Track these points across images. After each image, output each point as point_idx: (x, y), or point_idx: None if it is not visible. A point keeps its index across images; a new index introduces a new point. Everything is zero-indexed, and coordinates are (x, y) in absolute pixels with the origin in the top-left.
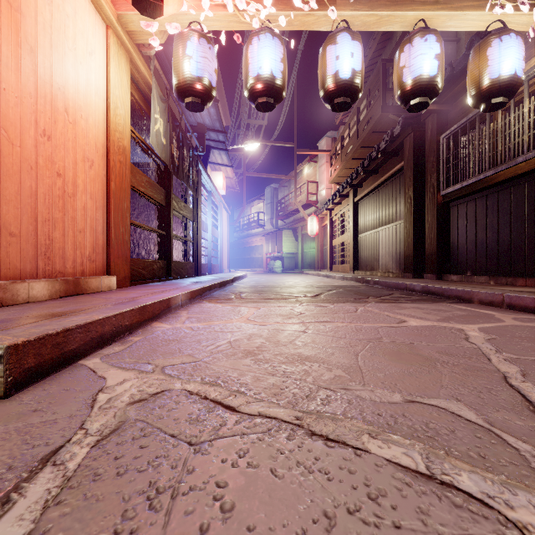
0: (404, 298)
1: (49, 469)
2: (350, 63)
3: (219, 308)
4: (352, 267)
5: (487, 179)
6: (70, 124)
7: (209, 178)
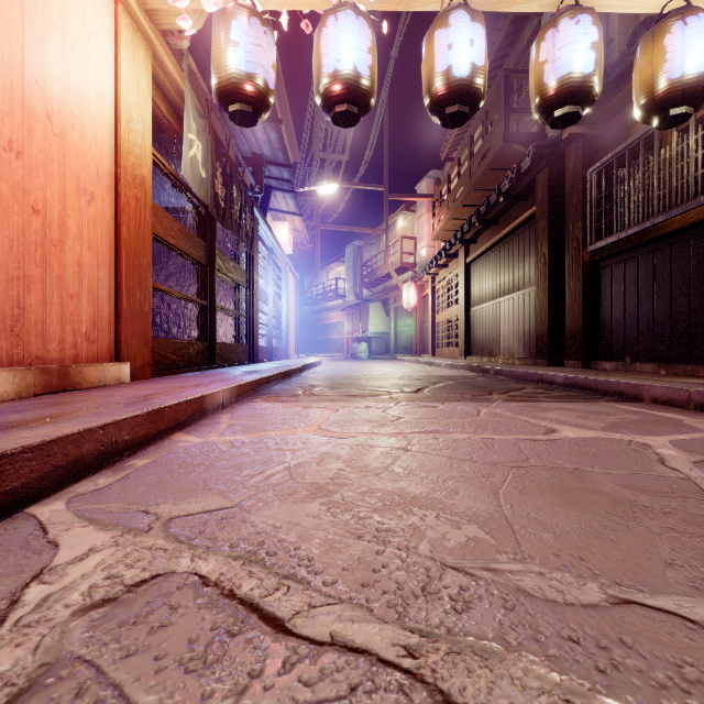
0: (541, 393)
1: None
2: (469, 54)
3: (278, 409)
4: (463, 352)
5: (656, 227)
6: (55, 136)
7: (269, 230)
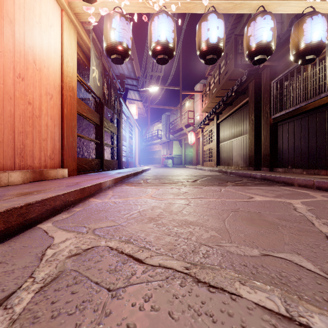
0: (249, 182)
1: (0, 312)
2: (216, 33)
3: (133, 189)
4: (216, 164)
5: (302, 108)
6: (37, 70)
7: (127, 108)
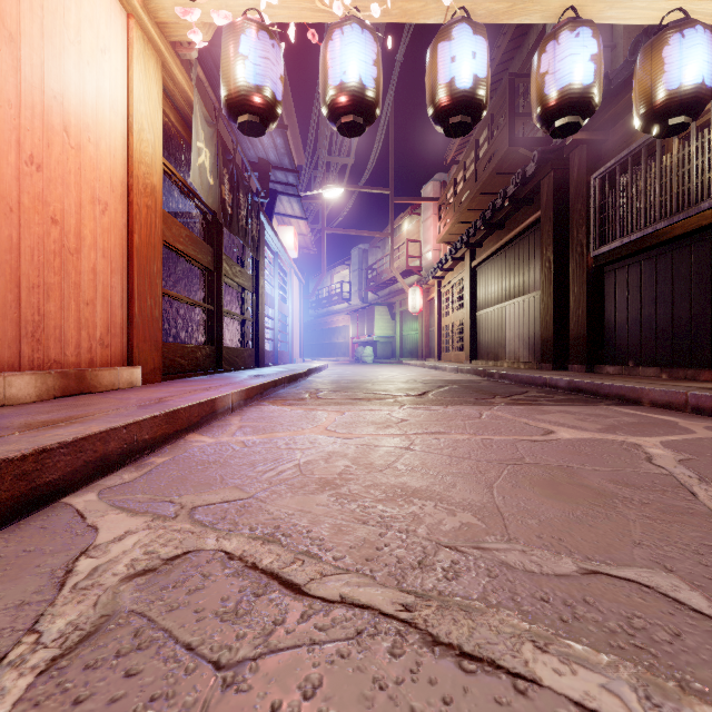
0: (544, 397)
1: None
2: (471, 66)
3: (286, 412)
4: (468, 356)
5: (658, 233)
6: (72, 149)
7: (275, 234)
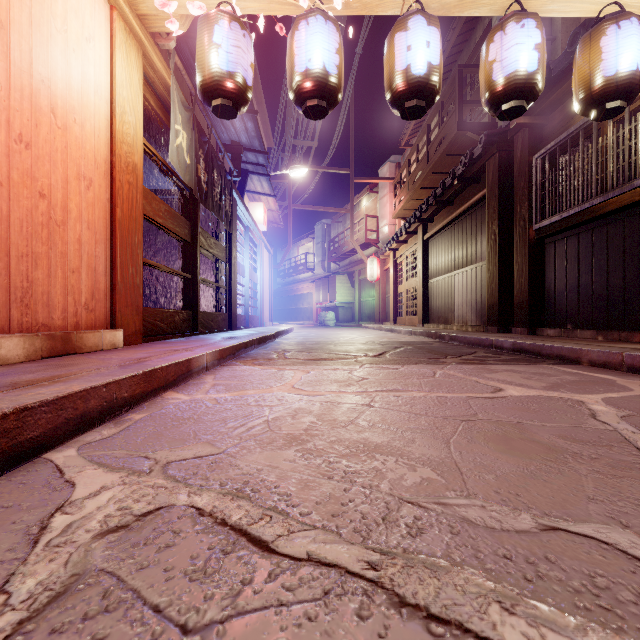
0: (491, 357)
1: None
2: (426, 54)
3: (256, 371)
4: (421, 320)
5: (594, 208)
6: (59, 129)
7: (246, 210)
